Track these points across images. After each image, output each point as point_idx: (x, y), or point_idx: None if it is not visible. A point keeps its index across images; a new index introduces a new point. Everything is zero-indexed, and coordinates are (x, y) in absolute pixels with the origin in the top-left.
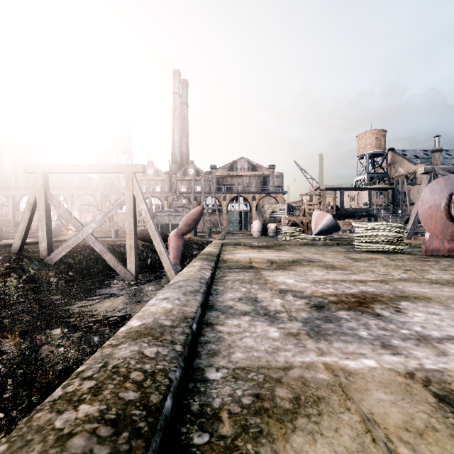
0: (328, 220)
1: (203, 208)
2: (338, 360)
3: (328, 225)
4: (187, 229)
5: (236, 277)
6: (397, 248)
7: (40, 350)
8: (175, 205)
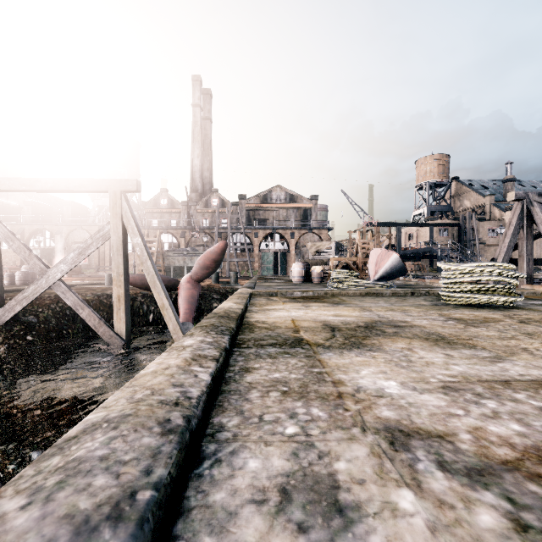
0: (393, 261)
1: (225, 245)
2: None
3: (393, 268)
4: (204, 273)
5: (271, 374)
6: (509, 301)
7: None
8: (194, 243)
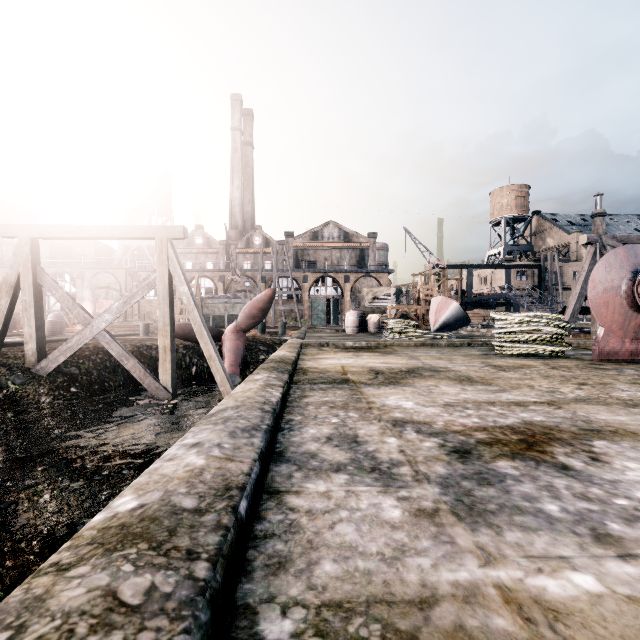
0: (453, 309)
1: (273, 293)
2: (524, 577)
3: (453, 318)
4: (251, 323)
5: (322, 398)
6: (556, 350)
7: (14, 512)
8: (234, 288)
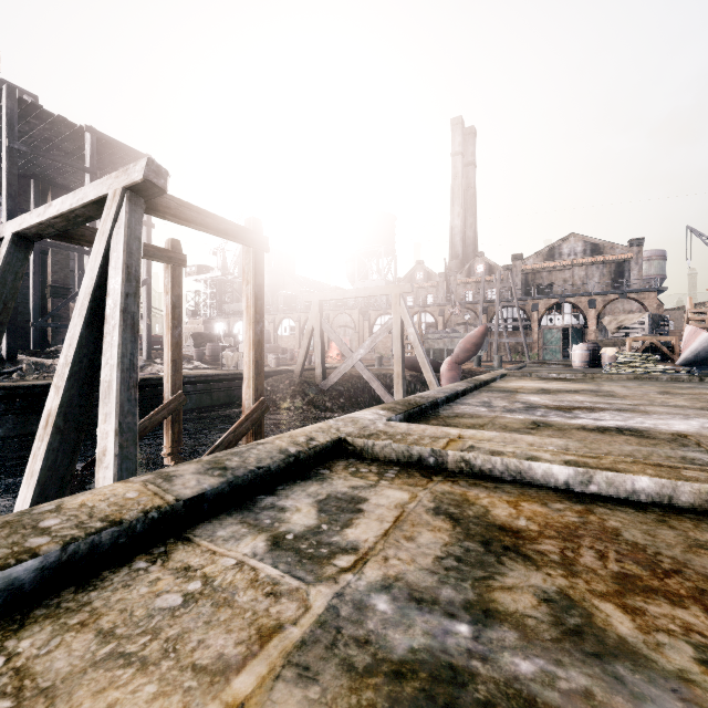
0: (702, 341)
1: (486, 329)
2: (505, 415)
3: (706, 351)
4: (465, 356)
5: (488, 395)
6: None
7: None
8: (454, 322)
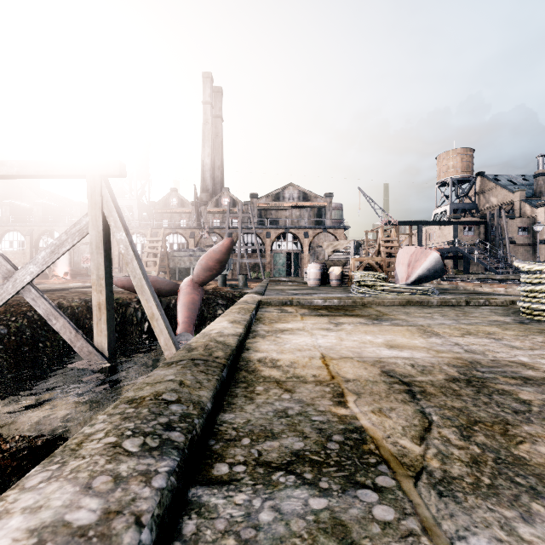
0: (432, 260)
1: (231, 243)
2: None
3: (430, 270)
4: (207, 275)
5: None
6: None
7: None
8: (204, 244)
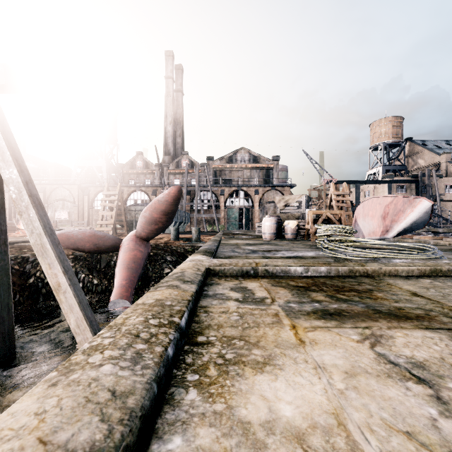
0: (422, 211)
1: (179, 192)
2: None
3: (414, 222)
4: (152, 229)
5: None
6: None
7: None
8: None
